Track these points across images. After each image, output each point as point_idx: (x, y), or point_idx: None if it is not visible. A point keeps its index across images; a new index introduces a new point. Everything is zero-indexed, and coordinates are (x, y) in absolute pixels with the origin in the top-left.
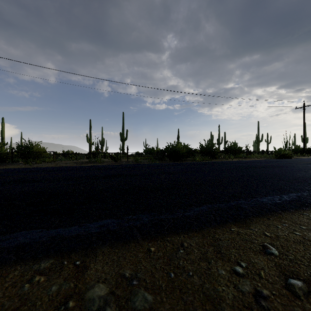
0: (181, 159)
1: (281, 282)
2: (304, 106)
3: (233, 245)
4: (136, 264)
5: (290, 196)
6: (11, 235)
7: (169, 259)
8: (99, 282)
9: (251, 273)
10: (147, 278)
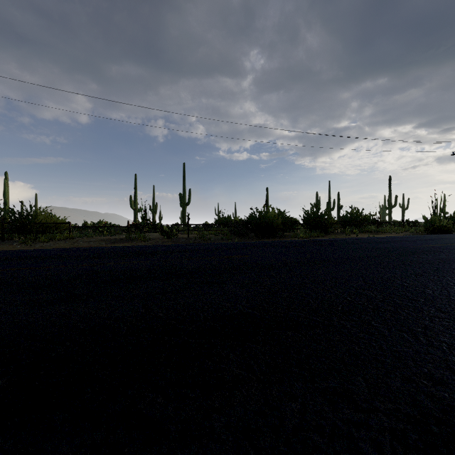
0: (273, 234)
1: None
2: None
3: None
4: None
5: None
6: None
7: None
8: None
9: None
10: None
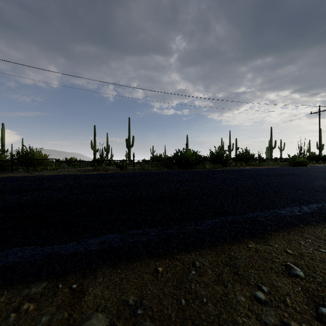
0: (190, 166)
1: (311, 311)
2: (319, 111)
3: (251, 265)
4: (141, 287)
5: (310, 207)
6: (0, 253)
7: (179, 281)
8: (97, 310)
9: (275, 300)
10: (154, 306)
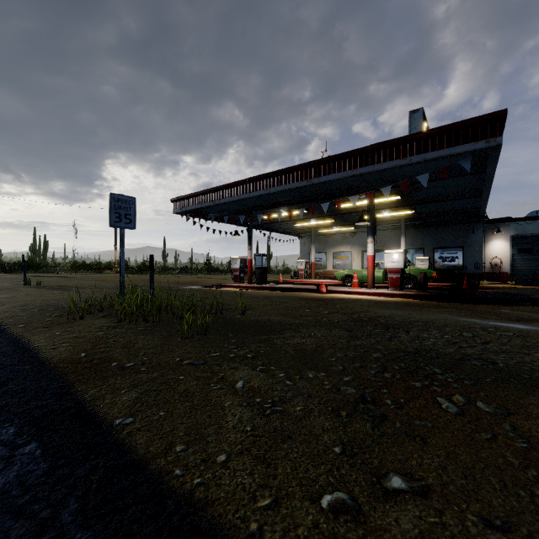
0: None
1: (419, 499)
2: None
3: None
4: None
5: None
6: None
7: None
8: None
9: (456, 536)
10: None
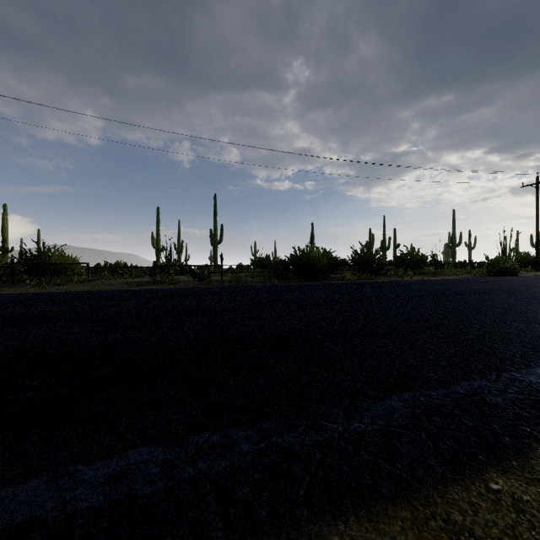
0: (318, 276)
1: None
2: (538, 182)
3: None
4: None
5: None
6: None
7: None
8: None
9: None
10: None
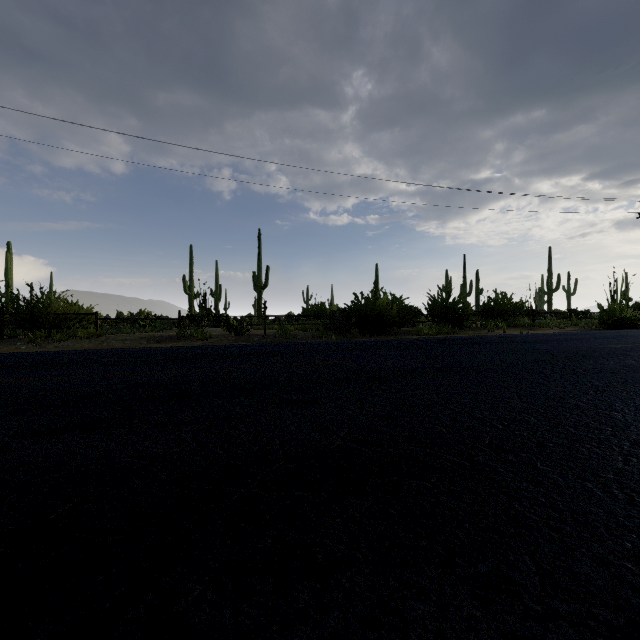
0: (386, 330)
1: None
2: None
3: None
4: None
5: None
6: None
7: None
8: None
9: None
10: None
